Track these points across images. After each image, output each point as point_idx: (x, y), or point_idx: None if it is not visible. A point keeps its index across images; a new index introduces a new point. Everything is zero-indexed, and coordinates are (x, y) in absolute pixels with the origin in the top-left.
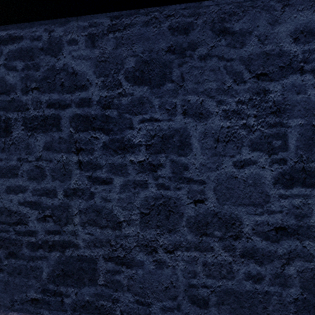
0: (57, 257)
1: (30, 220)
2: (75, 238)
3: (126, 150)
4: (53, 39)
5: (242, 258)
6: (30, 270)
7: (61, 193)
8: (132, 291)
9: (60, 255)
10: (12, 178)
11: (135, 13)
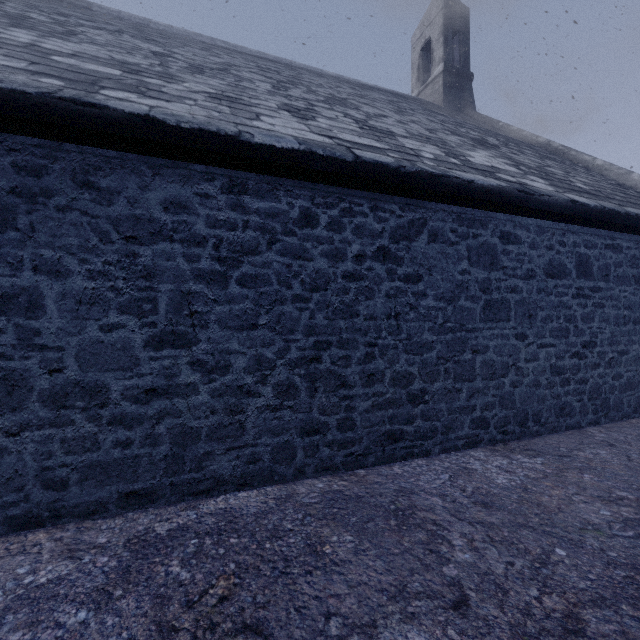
0: None
1: None
2: None
3: None
4: None
5: (110, 426)
6: None
7: None
8: None
9: None
10: None
11: None
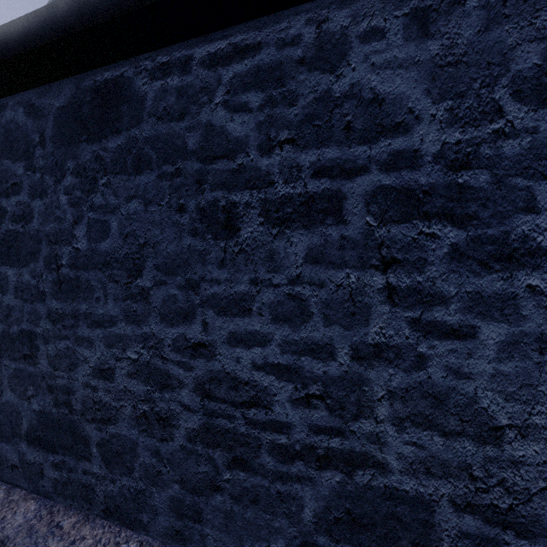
0: (336, 482)
1: (277, 400)
2: (377, 449)
3: (515, 263)
4: (327, 36)
5: None
6: (276, 499)
7: (346, 351)
8: None
9: (342, 479)
10: (239, 317)
11: None
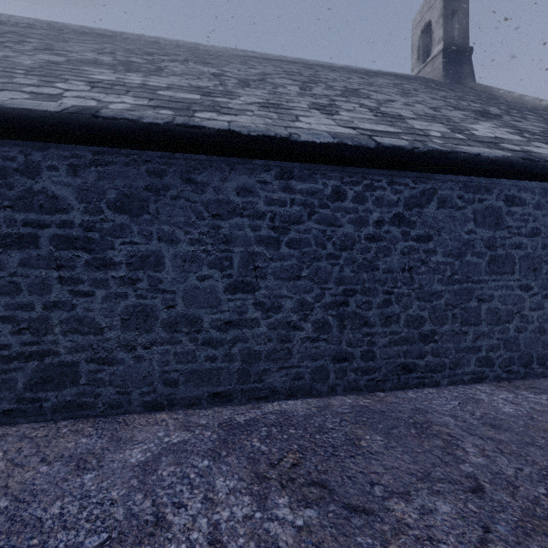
0: (36, 366)
1: (2, 334)
2: (55, 346)
3: (108, 267)
4: (31, 162)
5: (203, 346)
6: (2, 383)
7: (40, 306)
8: (113, 385)
9: (38, 364)
10: None
11: (116, 152)
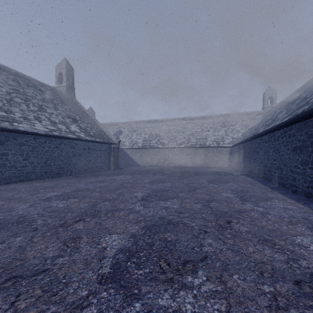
0: None
1: None
2: None
3: None
4: None
5: (18, 171)
6: None
7: None
8: None
9: None
10: None
11: None
